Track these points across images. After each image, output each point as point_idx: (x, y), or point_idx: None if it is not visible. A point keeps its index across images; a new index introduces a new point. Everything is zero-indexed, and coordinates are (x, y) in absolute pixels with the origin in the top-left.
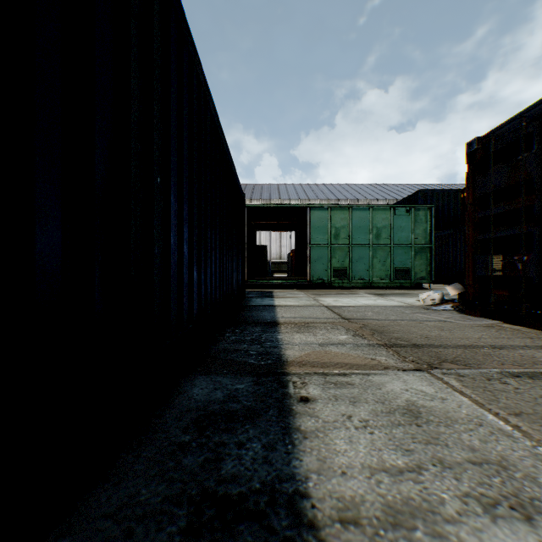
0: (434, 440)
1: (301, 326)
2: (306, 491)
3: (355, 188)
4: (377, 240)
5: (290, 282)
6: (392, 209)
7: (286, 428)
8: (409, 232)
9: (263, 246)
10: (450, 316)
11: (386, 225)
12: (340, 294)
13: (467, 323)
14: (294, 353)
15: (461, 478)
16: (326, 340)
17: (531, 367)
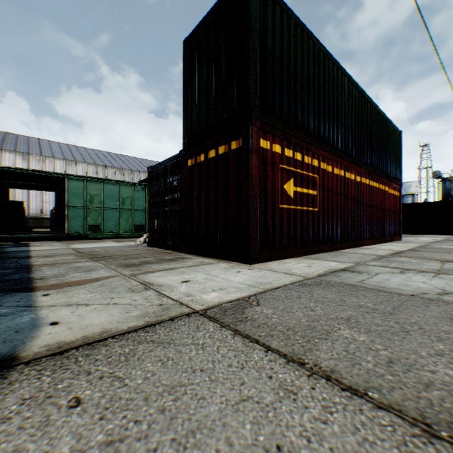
0: (79, 269)
1: (48, 256)
2: (34, 277)
3: (122, 158)
4: (123, 205)
5: (49, 235)
6: (133, 186)
7: (30, 273)
8: (144, 202)
9: (20, 201)
10: (140, 248)
11: (129, 196)
12: (92, 242)
13: (142, 249)
14: (39, 263)
15: (79, 271)
16: (60, 259)
17: (137, 257)
